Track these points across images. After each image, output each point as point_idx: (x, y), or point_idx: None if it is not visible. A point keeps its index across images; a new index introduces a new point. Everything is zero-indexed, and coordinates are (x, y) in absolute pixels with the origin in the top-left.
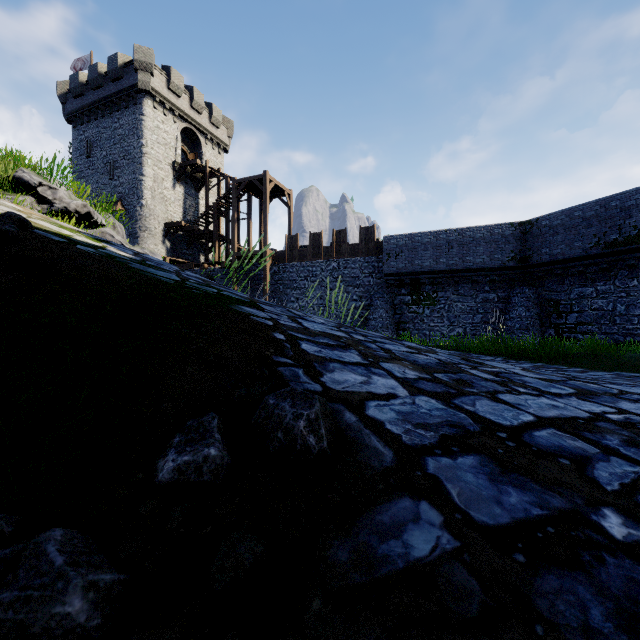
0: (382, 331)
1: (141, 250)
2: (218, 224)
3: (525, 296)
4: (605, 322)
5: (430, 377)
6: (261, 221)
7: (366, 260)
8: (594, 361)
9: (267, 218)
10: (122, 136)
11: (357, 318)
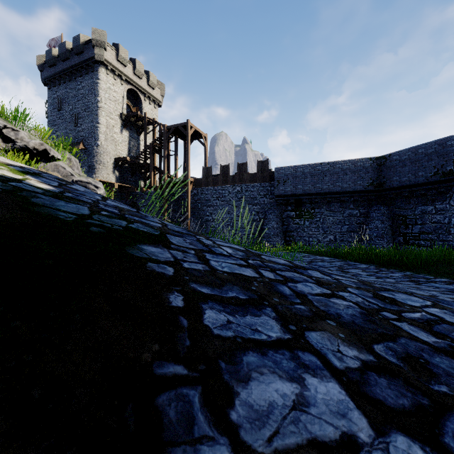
0: (274, 238)
1: (85, 179)
2: (154, 159)
3: (380, 212)
4: (442, 232)
5: (375, 359)
6: (185, 157)
7: (262, 185)
8: (451, 269)
9: (189, 154)
10: (83, 95)
11: (255, 228)
